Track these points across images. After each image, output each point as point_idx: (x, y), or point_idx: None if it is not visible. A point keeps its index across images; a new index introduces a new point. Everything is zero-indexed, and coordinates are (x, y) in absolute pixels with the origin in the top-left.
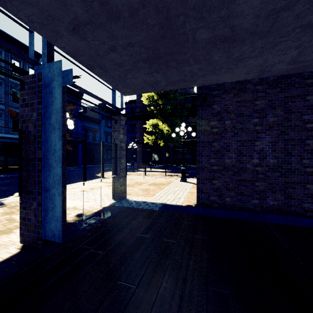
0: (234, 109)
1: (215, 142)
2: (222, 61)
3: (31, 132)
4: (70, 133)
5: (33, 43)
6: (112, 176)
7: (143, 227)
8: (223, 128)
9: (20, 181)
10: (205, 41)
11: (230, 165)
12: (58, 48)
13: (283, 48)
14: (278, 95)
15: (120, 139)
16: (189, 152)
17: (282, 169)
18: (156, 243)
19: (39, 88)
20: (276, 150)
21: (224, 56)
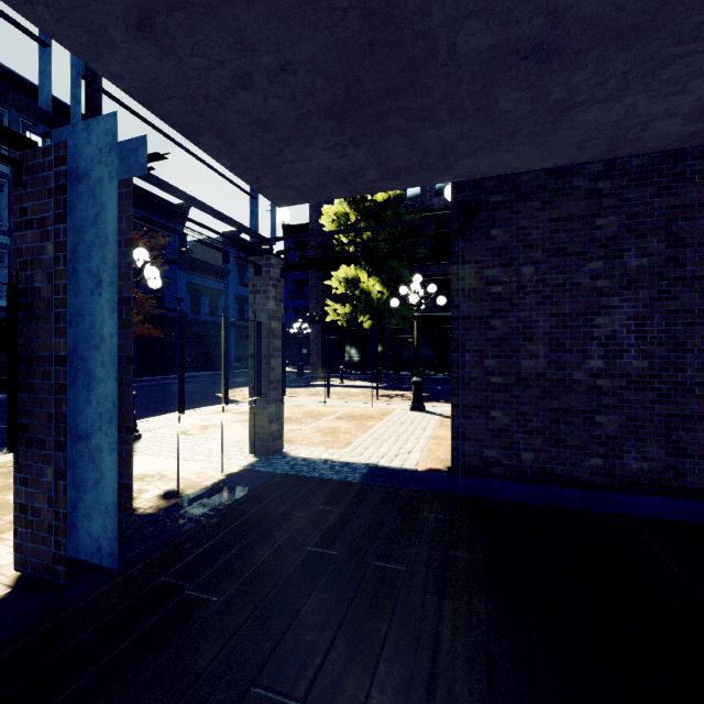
0: (543, 238)
1: (496, 318)
2: (521, 114)
3: (39, 291)
4: (158, 300)
5: (48, 73)
6: (250, 399)
7: (321, 527)
8: (515, 284)
9: (10, 415)
10: (479, 56)
11: (533, 373)
12: (107, 78)
13: (679, 76)
14: (652, 202)
15: (269, 312)
16: (430, 343)
17: (663, 384)
18: (353, 572)
19: (59, 182)
20: (647, 337)
21: (527, 99)
